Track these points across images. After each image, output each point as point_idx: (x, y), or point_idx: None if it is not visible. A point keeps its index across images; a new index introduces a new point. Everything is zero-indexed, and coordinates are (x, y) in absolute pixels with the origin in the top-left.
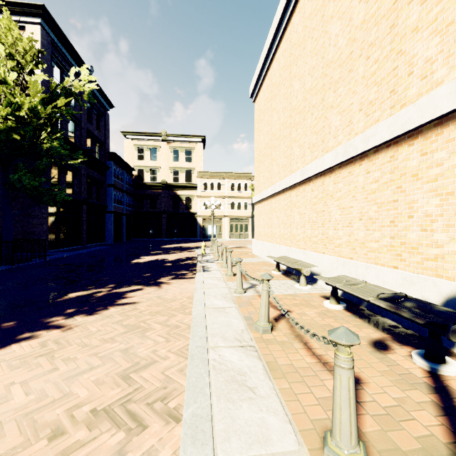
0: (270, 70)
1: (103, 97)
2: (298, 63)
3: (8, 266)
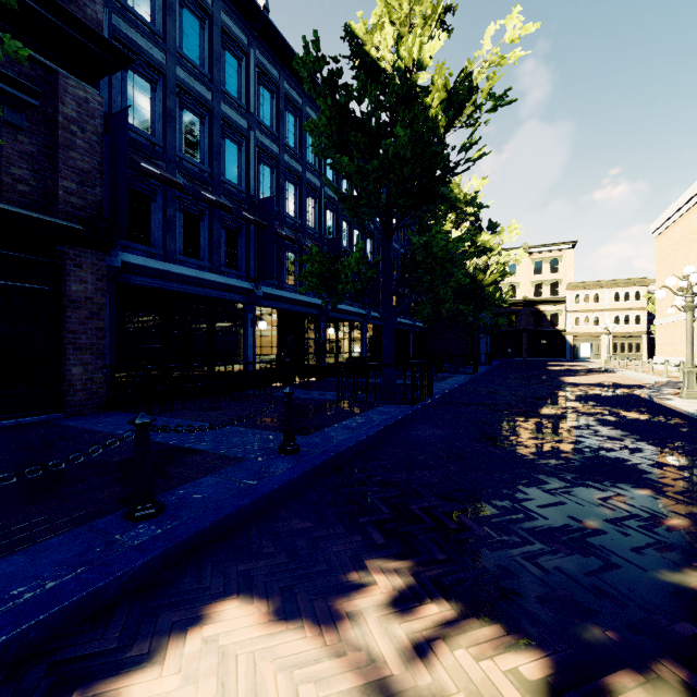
0: (672, 227)
1: None
2: (694, 244)
3: (489, 366)
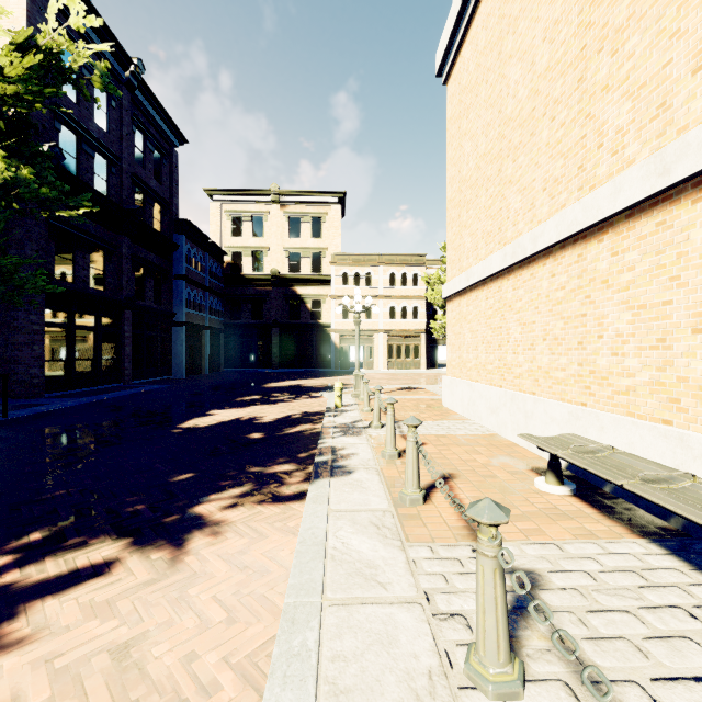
0: None
1: (166, 123)
2: None
3: None
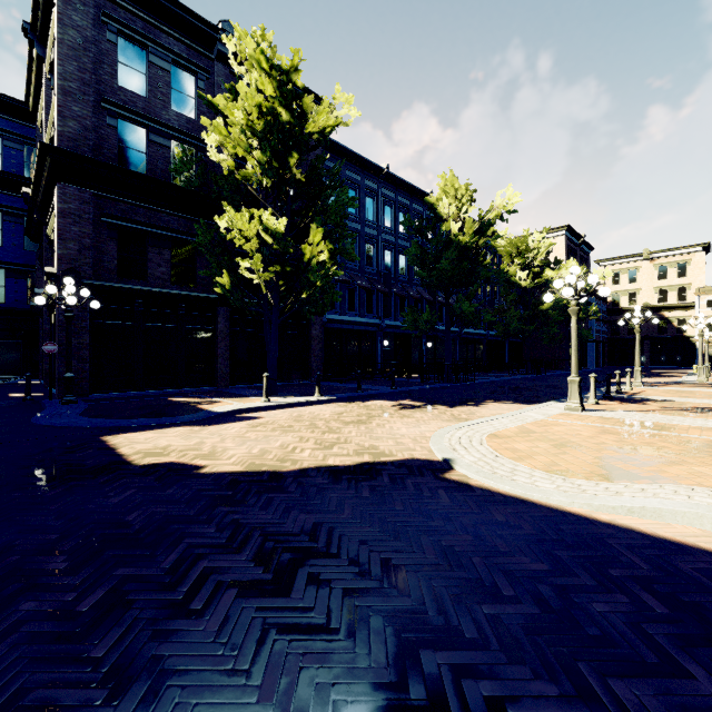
0: None
1: (587, 247)
2: None
3: None
